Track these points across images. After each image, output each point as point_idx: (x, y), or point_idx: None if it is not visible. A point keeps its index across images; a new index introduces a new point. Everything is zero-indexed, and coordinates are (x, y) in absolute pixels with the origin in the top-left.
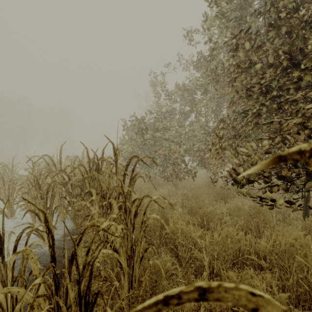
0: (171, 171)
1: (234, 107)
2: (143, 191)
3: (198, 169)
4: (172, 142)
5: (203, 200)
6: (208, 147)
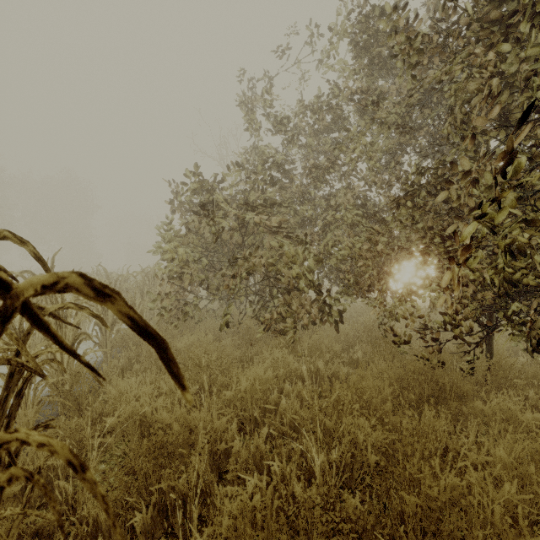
0: (281, 308)
1: (498, 108)
2: (205, 369)
3: (347, 303)
4: (284, 236)
5: (397, 424)
6: (376, 248)
